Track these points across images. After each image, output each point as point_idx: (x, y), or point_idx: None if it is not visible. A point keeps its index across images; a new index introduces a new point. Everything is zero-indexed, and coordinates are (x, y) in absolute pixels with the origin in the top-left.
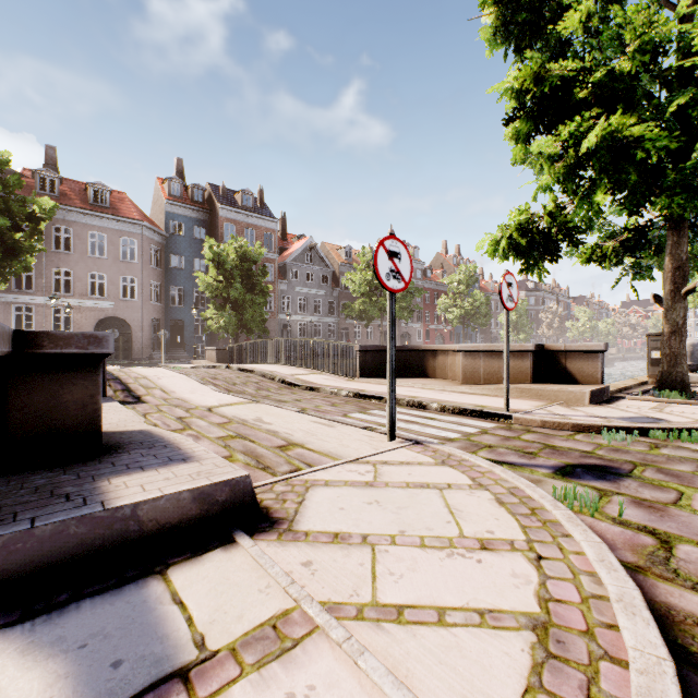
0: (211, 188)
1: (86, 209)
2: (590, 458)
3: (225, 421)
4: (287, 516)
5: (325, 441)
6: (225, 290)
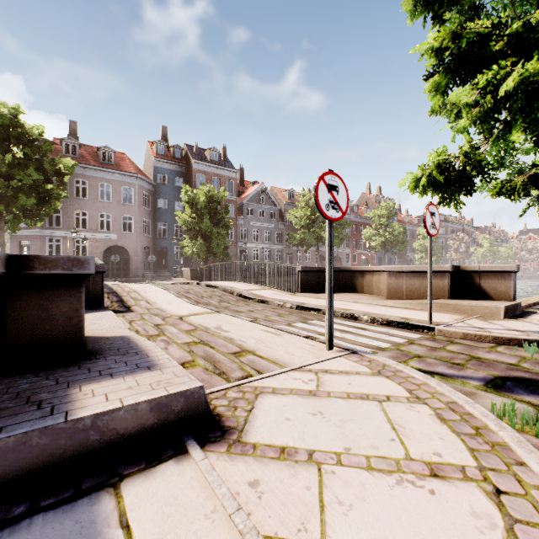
0: (187, 147)
1: (97, 166)
2: (517, 371)
3: (191, 328)
4: (237, 425)
5: (273, 348)
6: (197, 225)
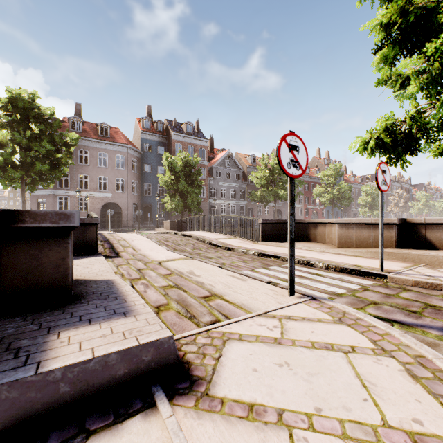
0: (167, 122)
1: (96, 139)
2: None
3: (168, 273)
4: (205, 375)
5: (238, 293)
6: (175, 185)
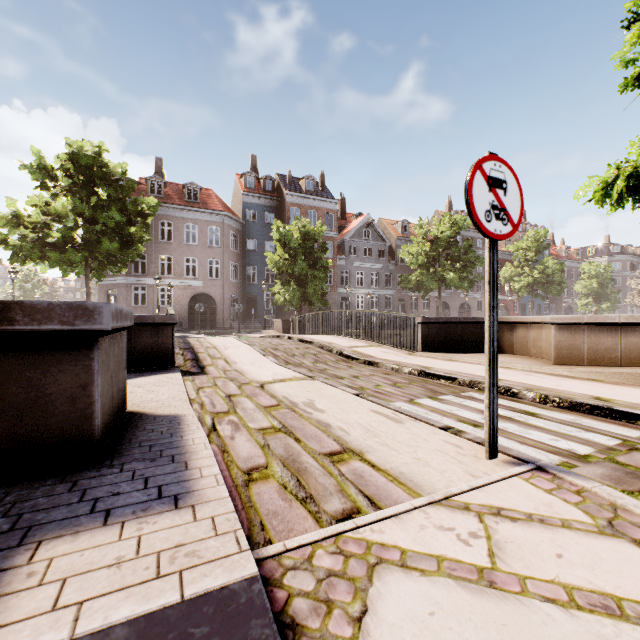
0: (279, 177)
1: (183, 206)
2: None
3: (273, 403)
4: None
5: (392, 448)
6: (289, 267)
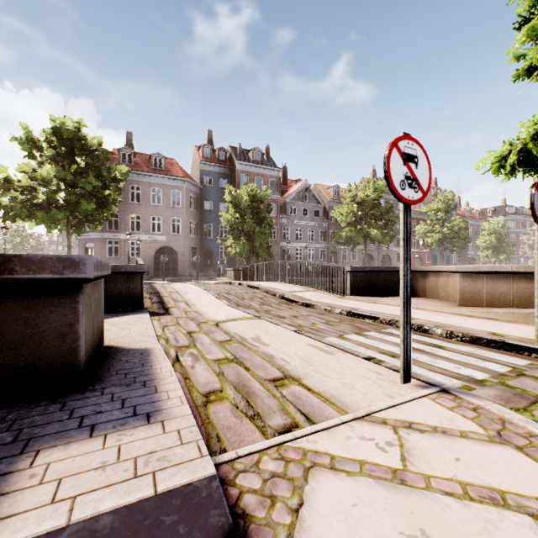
0: (231, 149)
1: (149, 172)
2: None
3: (226, 339)
4: None
5: (324, 375)
6: (240, 224)
